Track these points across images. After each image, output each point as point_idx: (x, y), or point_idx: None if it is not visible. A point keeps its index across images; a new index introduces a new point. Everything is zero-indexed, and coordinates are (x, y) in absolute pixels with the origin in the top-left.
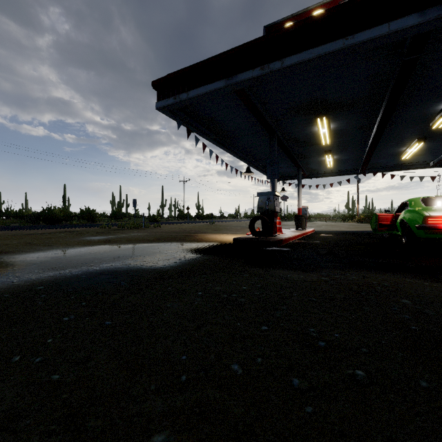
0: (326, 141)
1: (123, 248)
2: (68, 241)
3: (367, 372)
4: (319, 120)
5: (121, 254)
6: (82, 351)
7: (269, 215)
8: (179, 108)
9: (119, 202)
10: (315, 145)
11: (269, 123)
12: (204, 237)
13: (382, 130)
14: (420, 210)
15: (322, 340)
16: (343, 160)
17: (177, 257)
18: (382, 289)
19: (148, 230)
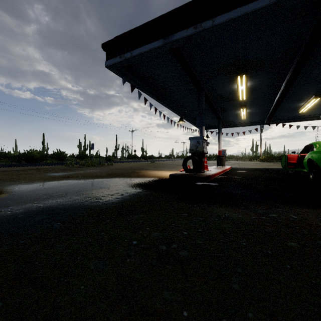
0: (242, 97)
1: (76, 183)
2: (32, 177)
3: None
4: (239, 78)
5: (71, 189)
6: None
7: (199, 156)
8: (125, 67)
9: (84, 146)
10: (233, 100)
11: (198, 81)
12: (145, 173)
13: (288, 87)
14: None
15: None
16: (254, 113)
17: (120, 193)
18: None
19: (102, 167)
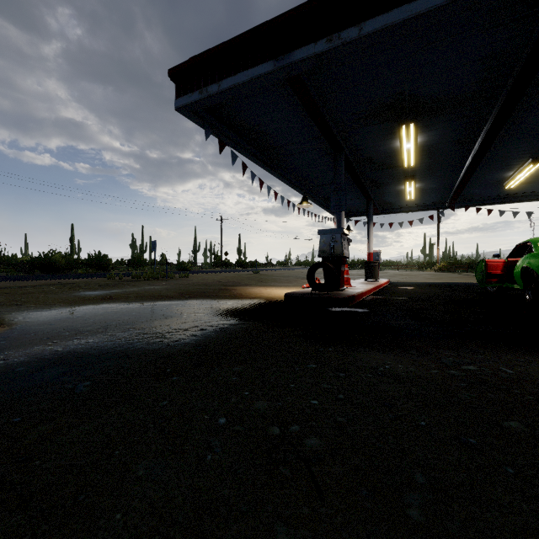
0: (409, 162)
1: (125, 309)
2: (50, 298)
3: None
4: (404, 129)
5: (115, 320)
6: None
7: (335, 262)
8: (208, 111)
9: (140, 245)
10: (393, 168)
11: (335, 134)
12: (244, 291)
13: (488, 145)
14: None
15: None
16: (428, 190)
17: (199, 326)
18: None
19: (171, 281)
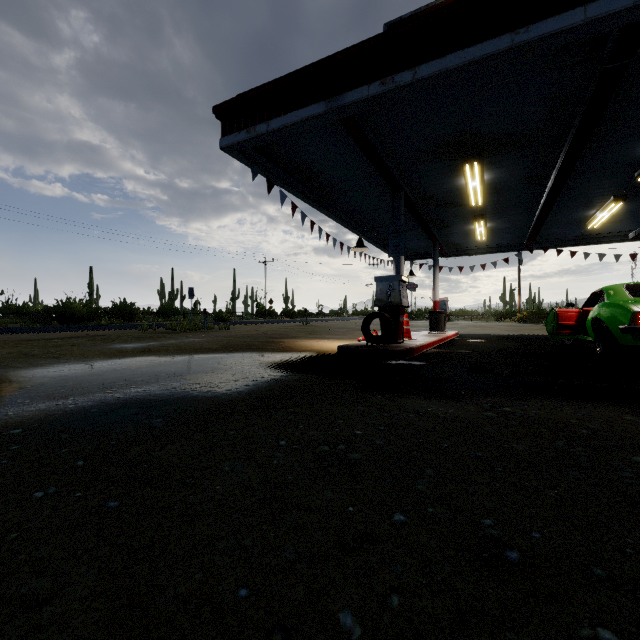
0: (477, 201)
1: (169, 361)
2: (85, 350)
3: (622, 634)
4: (468, 167)
5: (163, 371)
6: (45, 574)
7: (392, 311)
8: (255, 148)
9: (170, 292)
10: (460, 206)
11: (392, 172)
12: (293, 344)
13: (562, 183)
14: (626, 304)
15: (510, 546)
16: (501, 230)
17: (250, 377)
18: (591, 433)
19: (210, 333)
